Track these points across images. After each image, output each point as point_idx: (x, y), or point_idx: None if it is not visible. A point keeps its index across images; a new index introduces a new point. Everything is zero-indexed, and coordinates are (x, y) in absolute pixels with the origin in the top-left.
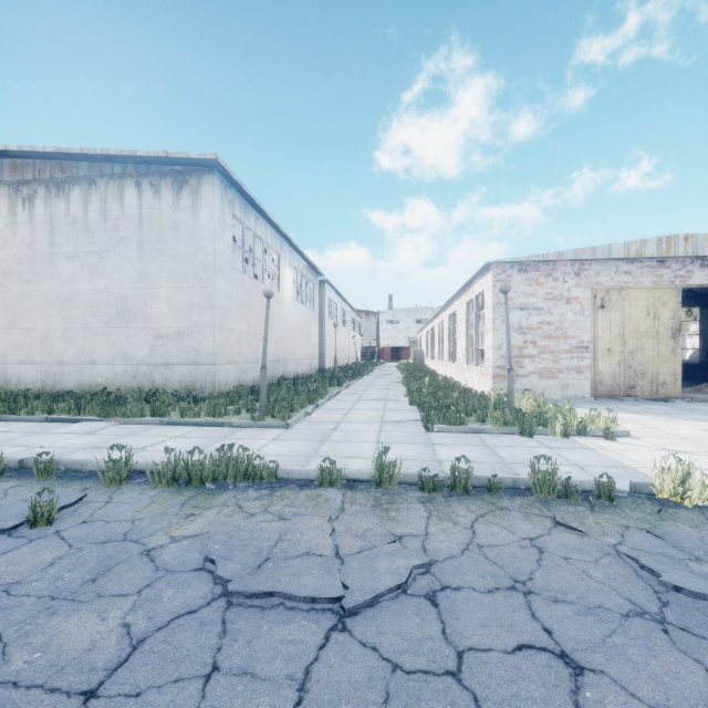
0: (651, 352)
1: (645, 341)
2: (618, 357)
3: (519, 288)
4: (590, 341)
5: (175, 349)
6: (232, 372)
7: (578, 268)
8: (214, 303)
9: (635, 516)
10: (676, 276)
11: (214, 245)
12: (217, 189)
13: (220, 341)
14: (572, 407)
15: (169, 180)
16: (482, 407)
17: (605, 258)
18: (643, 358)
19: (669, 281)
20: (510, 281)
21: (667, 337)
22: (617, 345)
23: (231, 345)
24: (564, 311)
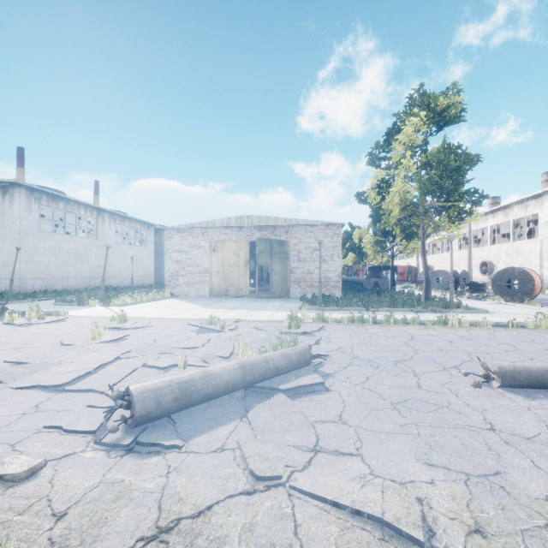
0: (236, 273)
1: (233, 268)
2: (221, 276)
3: (177, 241)
4: (209, 268)
5: (3, 271)
6: (40, 283)
7: (203, 231)
8: (20, 250)
9: (3, 316)
10: (247, 235)
11: (20, 221)
12: (23, 194)
13: (27, 268)
14: (142, 297)
15: (0, 190)
16: (107, 297)
17: (213, 226)
18: (232, 276)
19: (244, 238)
20: (173, 237)
21: (243, 266)
22: (221, 270)
23: (38, 270)
24: (197, 253)
